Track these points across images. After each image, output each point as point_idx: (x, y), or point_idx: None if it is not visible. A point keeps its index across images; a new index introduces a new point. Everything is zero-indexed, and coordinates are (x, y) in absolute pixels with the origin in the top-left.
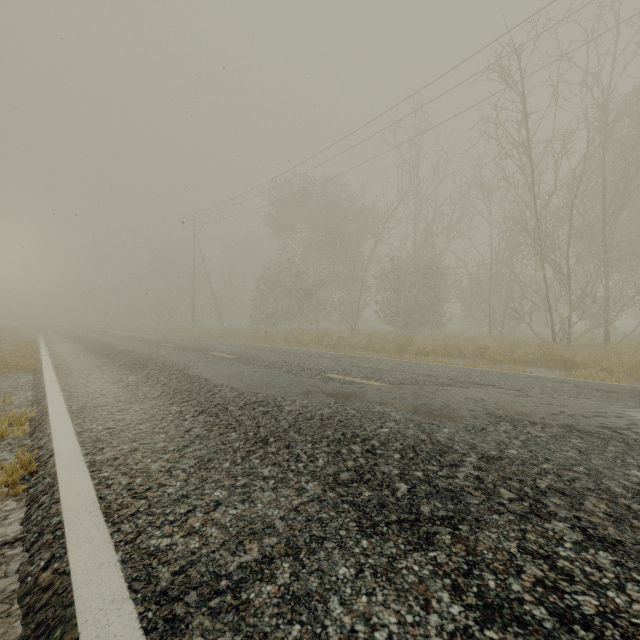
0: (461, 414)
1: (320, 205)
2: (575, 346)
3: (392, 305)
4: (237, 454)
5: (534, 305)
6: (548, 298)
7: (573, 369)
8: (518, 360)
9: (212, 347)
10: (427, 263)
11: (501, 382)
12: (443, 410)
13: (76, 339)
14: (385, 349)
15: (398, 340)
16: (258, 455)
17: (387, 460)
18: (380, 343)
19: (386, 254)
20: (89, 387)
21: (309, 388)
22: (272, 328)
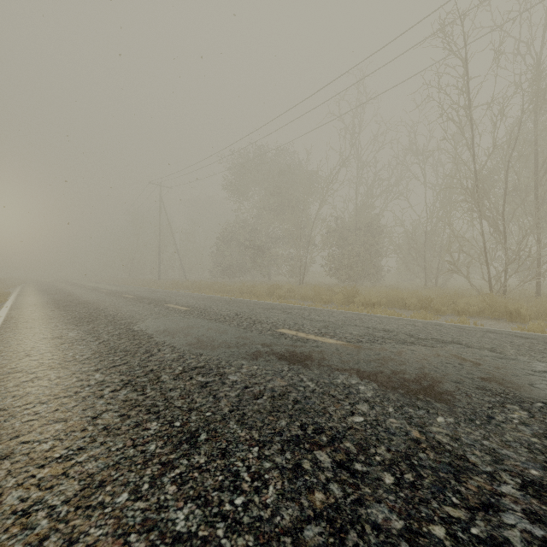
0: (447, 389)
1: (271, 171)
2: (512, 297)
3: (337, 260)
4: (146, 470)
5: (472, 259)
6: (486, 252)
7: (518, 321)
8: (462, 311)
9: (169, 298)
10: (367, 222)
11: (465, 339)
12: (422, 382)
13: (47, 291)
14: (332, 300)
15: (344, 292)
16: (177, 473)
17: (376, 490)
18: (327, 294)
19: (331, 213)
20: (20, 345)
21: (259, 348)
22: (229, 280)
